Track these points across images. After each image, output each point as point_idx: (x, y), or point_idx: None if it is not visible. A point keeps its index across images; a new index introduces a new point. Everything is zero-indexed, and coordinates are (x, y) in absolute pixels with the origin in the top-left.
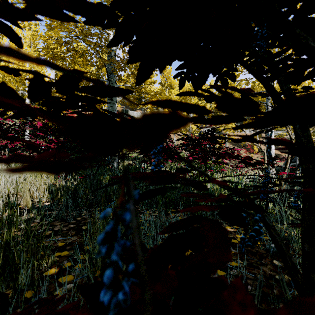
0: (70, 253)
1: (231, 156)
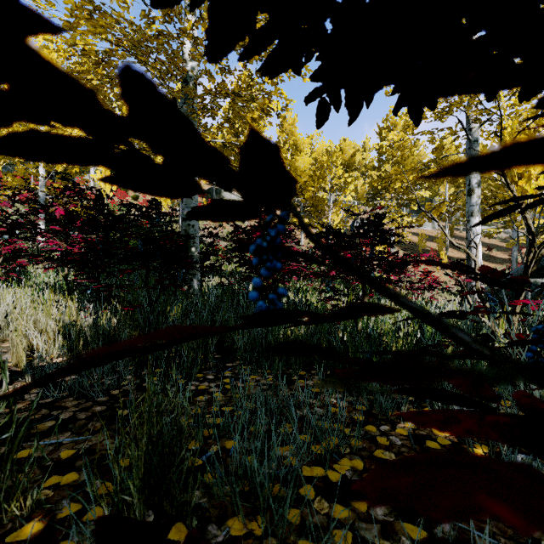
0: (80, 478)
1: (445, 265)
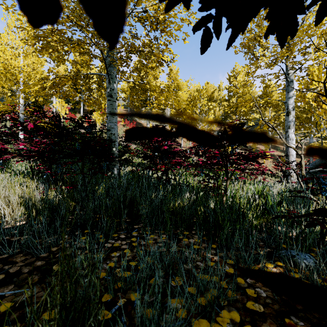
0: None
1: None
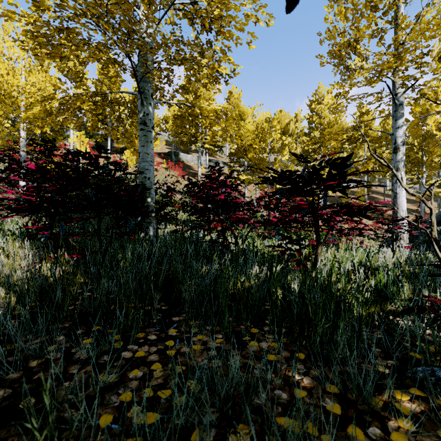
0: None
1: None
